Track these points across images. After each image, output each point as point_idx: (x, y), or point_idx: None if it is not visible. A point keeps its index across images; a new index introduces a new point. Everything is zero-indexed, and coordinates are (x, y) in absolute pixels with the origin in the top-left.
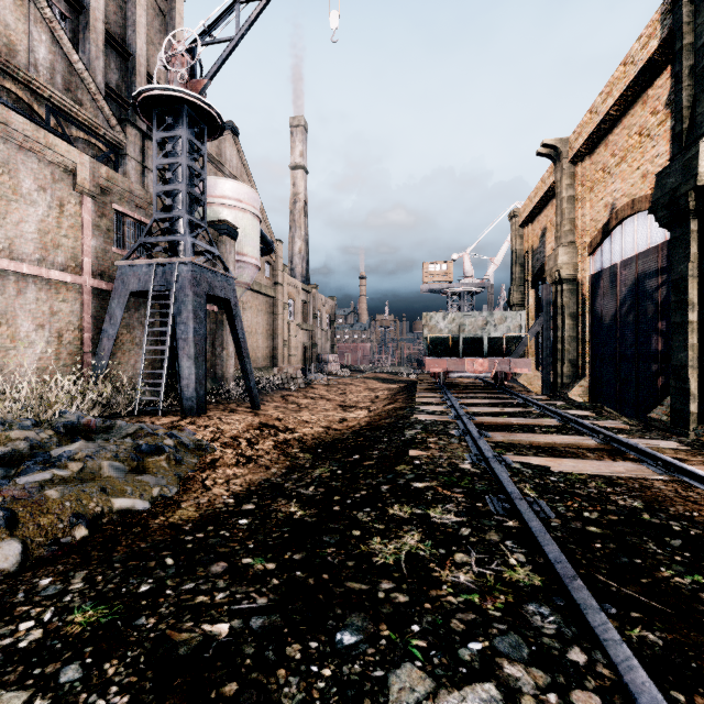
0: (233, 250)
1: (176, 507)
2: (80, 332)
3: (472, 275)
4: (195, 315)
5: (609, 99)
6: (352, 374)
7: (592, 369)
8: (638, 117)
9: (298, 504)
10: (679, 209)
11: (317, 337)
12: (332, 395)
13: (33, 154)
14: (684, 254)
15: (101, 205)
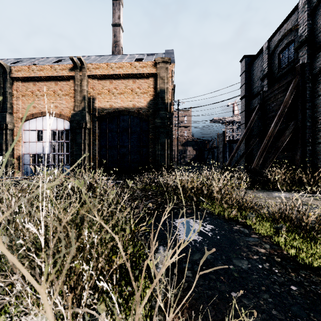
0: None
1: None
2: None
3: None
4: None
5: None
6: None
7: None
8: None
9: None
10: (1, 127)
11: None
12: None
13: None
14: (2, 138)
15: None
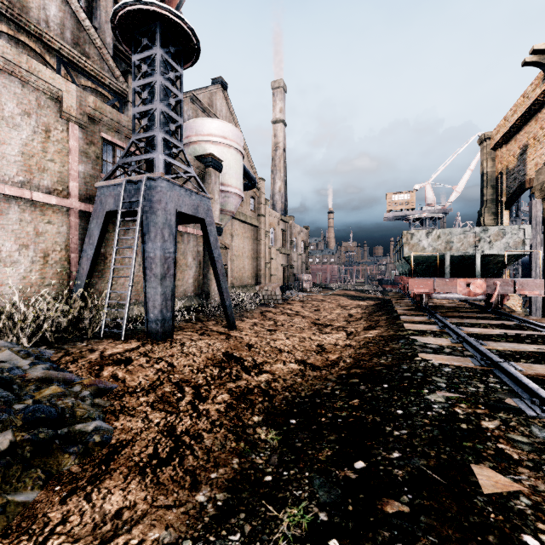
0: (218, 181)
1: None
2: (68, 253)
3: (434, 202)
4: (163, 232)
5: None
6: (323, 291)
7: None
8: None
9: None
10: None
11: (293, 259)
12: (307, 312)
13: (16, 79)
14: None
15: (90, 133)
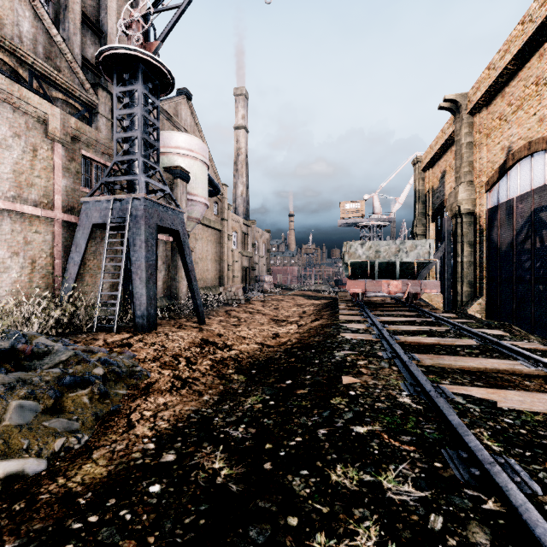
0: (186, 191)
1: (85, 459)
2: (52, 259)
3: (380, 212)
4: (147, 243)
5: (507, 55)
6: (283, 292)
7: (489, 289)
8: (535, 69)
9: (224, 454)
10: None
11: (255, 262)
12: (267, 310)
13: (8, 105)
14: None
15: (71, 151)
